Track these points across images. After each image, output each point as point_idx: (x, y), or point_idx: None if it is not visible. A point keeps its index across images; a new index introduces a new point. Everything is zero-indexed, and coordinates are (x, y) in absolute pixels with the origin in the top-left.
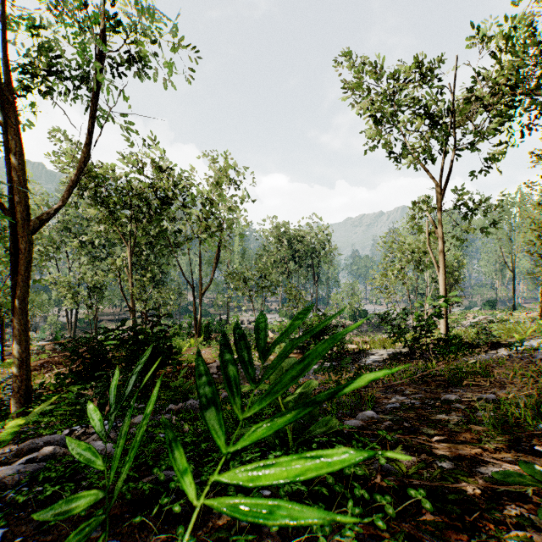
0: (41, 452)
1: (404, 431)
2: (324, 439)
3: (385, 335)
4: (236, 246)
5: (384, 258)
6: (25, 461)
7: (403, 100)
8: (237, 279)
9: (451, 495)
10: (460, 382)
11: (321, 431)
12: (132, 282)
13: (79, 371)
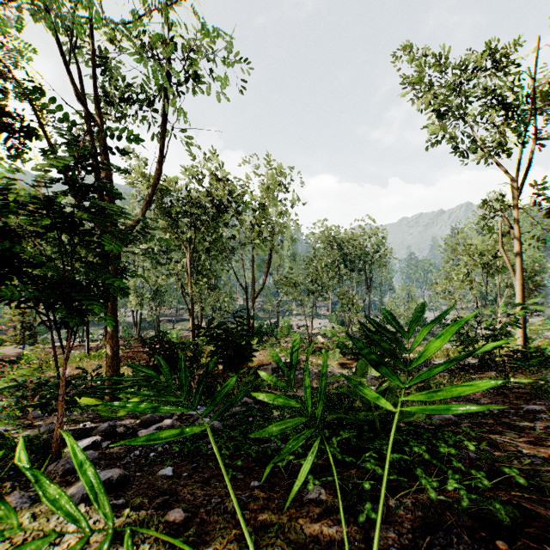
0: (164, 423)
1: (488, 430)
2: (411, 428)
3: (448, 345)
4: (286, 251)
5: (446, 262)
6: (155, 428)
7: (471, 91)
8: (288, 283)
9: (544, 477)
10: (543, 395)
11: (409, 420)
12: (191, 286)
13: (154, 365)
